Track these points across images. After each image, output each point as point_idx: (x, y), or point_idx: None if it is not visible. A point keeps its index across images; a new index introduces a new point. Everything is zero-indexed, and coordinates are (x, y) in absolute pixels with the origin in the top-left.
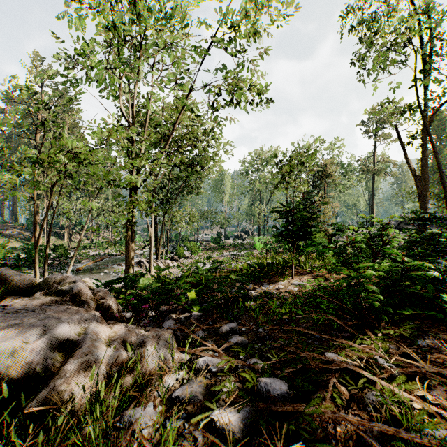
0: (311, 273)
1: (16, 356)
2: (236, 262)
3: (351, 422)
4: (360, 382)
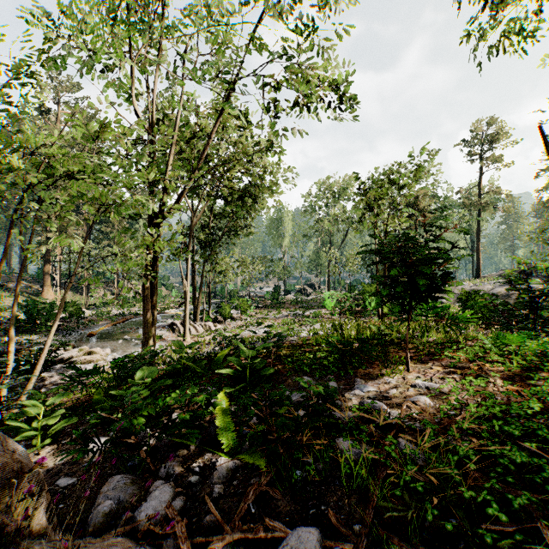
0: (436, 359)
1: None
2: (299, 325)
3: None
4: None
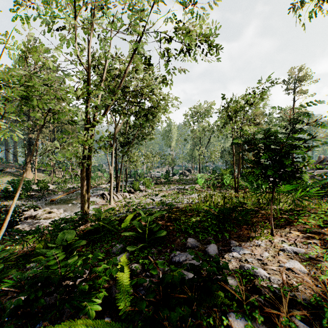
0: (291, 224)
1: None
2: (182, 195)
3: None
4: None
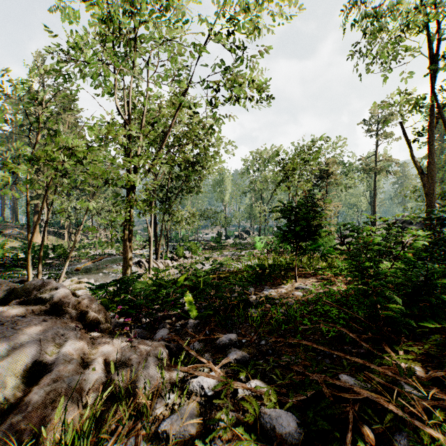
0: (315, 276)
1: None
2: (236, 262)
3: None
4: (386, 418)
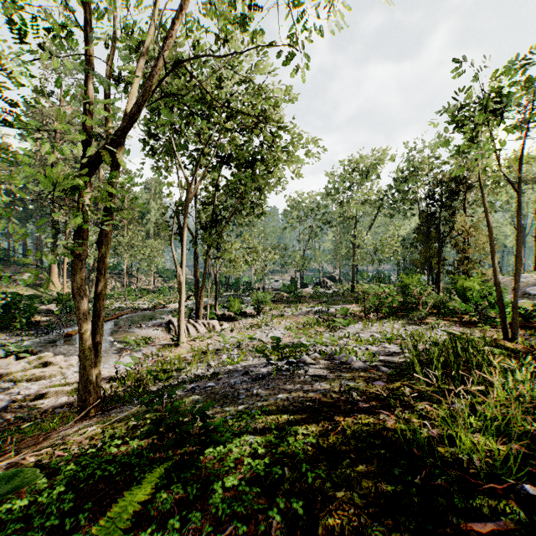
0: None
1: None
2: (326, 327)
3: None
4: None
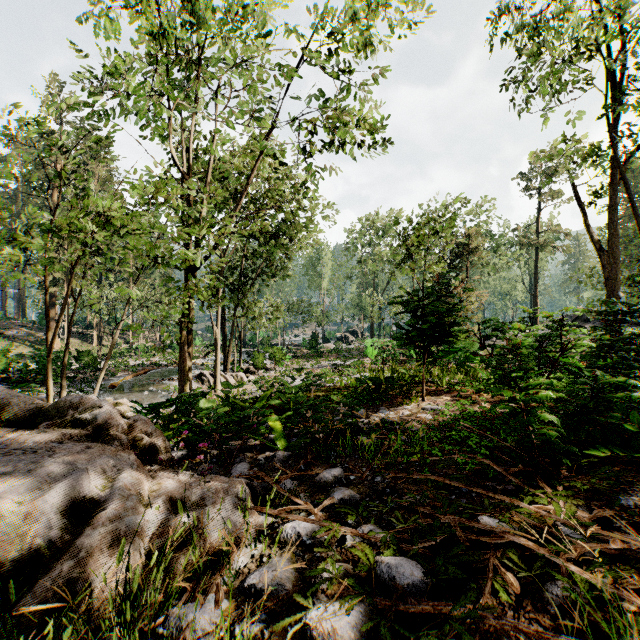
0: (450, 392)
1: (2, 525)
2: (339, 375)
3: (528, 635)
4: (535, 565)
